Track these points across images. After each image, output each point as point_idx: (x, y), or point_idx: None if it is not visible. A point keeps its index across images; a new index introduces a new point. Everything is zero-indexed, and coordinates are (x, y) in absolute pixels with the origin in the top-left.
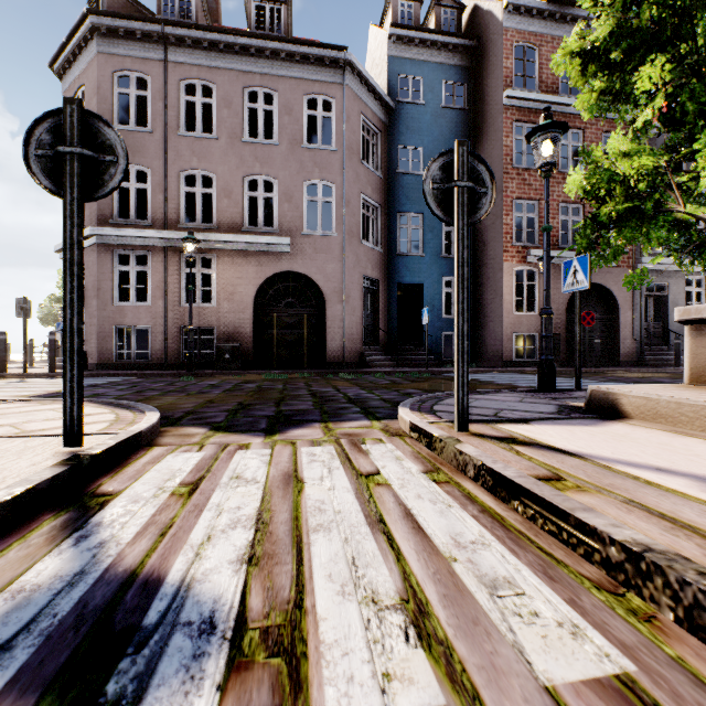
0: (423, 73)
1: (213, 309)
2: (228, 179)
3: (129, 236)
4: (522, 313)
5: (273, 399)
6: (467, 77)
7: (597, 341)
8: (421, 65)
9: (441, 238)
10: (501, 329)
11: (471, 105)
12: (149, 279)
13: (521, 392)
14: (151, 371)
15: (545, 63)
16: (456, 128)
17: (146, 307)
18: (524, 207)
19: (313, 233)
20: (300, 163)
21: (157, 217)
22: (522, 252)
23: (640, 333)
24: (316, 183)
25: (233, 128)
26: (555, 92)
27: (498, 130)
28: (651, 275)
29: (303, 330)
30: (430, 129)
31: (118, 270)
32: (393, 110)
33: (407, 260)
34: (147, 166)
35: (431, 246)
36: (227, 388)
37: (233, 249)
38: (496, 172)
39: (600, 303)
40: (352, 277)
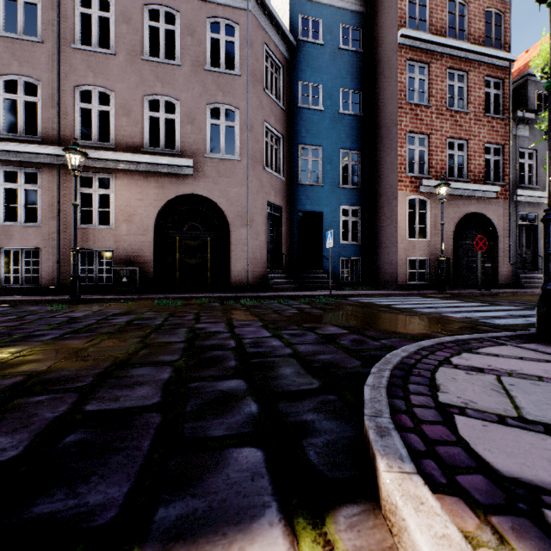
0: (322, 15)
1: (111, 231)
2: (127, 97)
3: (15, 151)
4: (414, 239)
5: (108, 361)
6: (362, 23)
7: (488, 265)
8: (321, 8)
9: (339, 170)
10: (396, 254)
11: (366, 48)
12: (39, 198)
13: (515, 341)
14: (35, 296)
15: (435, 8)
16: (352, 69)
17: (35, 227)
18: (416, 141)
19: (217, 156)
20: (203, 86)
21: (48, 133)
22: (414, 182)
23: (515, 258)
24: (219, 107)
25: (132, 45)
26: (443, 35)
27: (392, 68)
28: (524, 206)
29: (207, 253)
30: (329, 68)
31: (4, 188)
32: (294, 48)
33: (308, 190)
34: (36, 77)
35: (330, 177)
36: (79, 327)
37: (132, 170)
38: (391, 107)
39: (481, 231)
40: (255, 202)
